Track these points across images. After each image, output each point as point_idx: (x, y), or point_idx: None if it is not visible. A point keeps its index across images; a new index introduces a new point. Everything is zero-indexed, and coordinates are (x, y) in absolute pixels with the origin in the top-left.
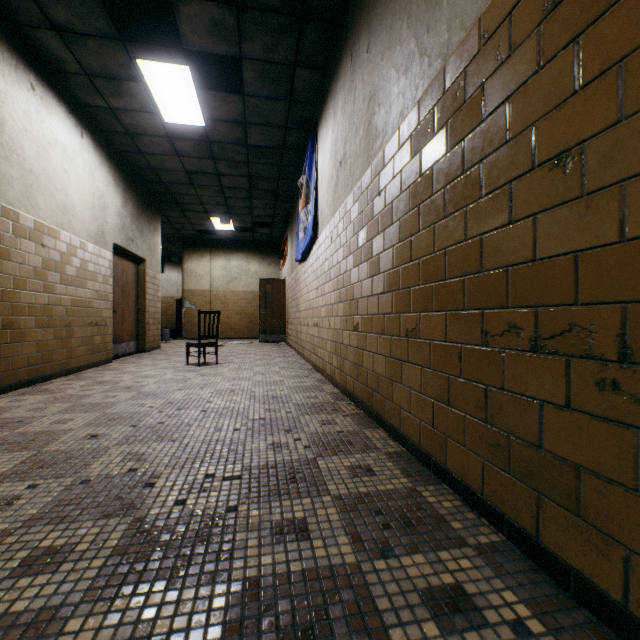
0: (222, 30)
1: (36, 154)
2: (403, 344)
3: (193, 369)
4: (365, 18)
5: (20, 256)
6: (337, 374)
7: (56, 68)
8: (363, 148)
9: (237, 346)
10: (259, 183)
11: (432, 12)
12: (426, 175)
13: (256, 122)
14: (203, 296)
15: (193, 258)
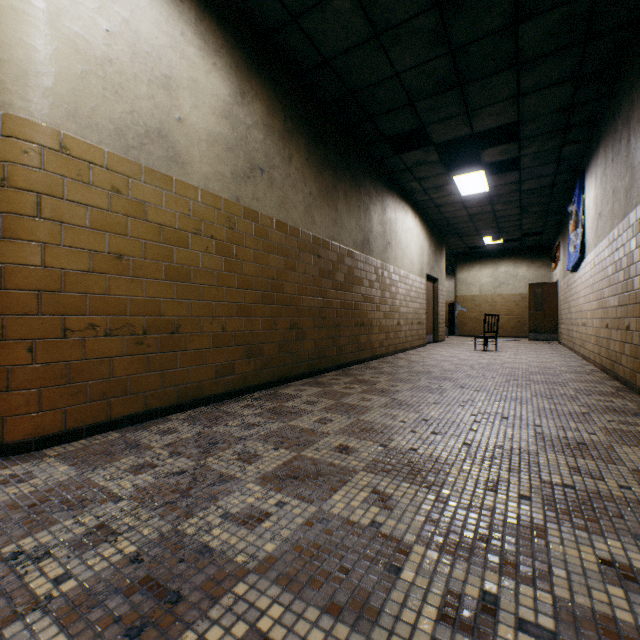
0: (507, 151)
1: (403, 240)
2: (624, 333)
3: (480, 352)
4: (610, 140)
5: (400, 291)
6: (596, 358)
7: (410, 192)
8: (609, 217)
9: (506, 342)
10: (529, 209)
11: (632, 180)
12: (630, 253)
13: (528, 178)
14: (472, 300)
15: (463, 269)
